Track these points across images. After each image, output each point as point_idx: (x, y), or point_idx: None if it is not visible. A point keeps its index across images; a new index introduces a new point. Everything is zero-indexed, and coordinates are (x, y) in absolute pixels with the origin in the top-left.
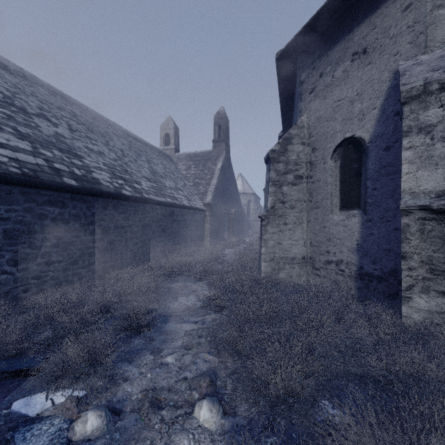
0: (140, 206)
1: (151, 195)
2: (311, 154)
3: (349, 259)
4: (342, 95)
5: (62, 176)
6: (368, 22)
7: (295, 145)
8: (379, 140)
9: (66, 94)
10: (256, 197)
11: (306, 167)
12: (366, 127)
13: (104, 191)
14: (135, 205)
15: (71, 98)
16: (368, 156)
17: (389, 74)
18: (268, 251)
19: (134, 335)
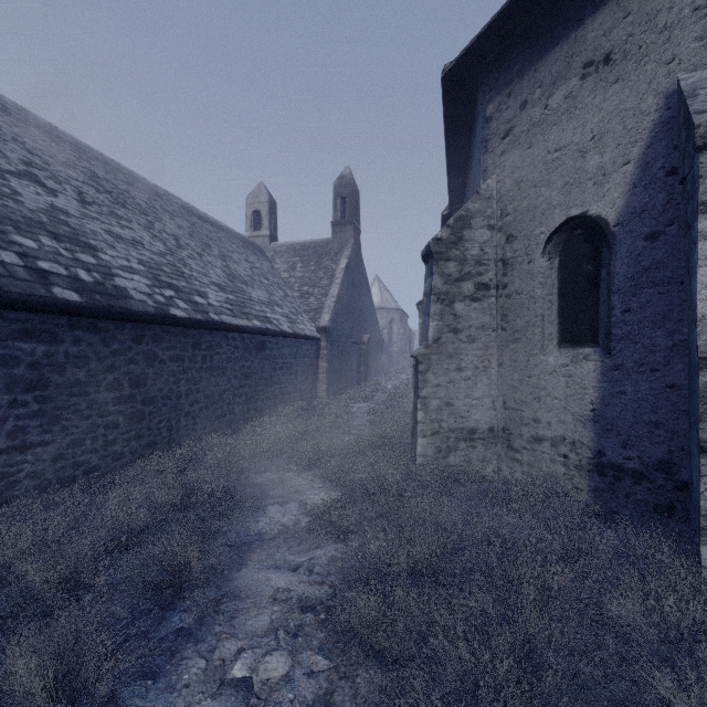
0: (205, 336)
1: (225, 315)
2: (504, 245)
3: (577, 435)
4: (563, 140)
5: (51, 284)
6: (615, 5)
7: (476, 230)
8: (636, 220)
9: (81, 142)
10: (402, 314)
11: (496, 268)
12: (609, 197)
13: (135, 311)
14: (194, 334)
15: (90, 148)
16: (613, 251)
17: (657, 98)
18: (429, 417)
19: (171, 607)
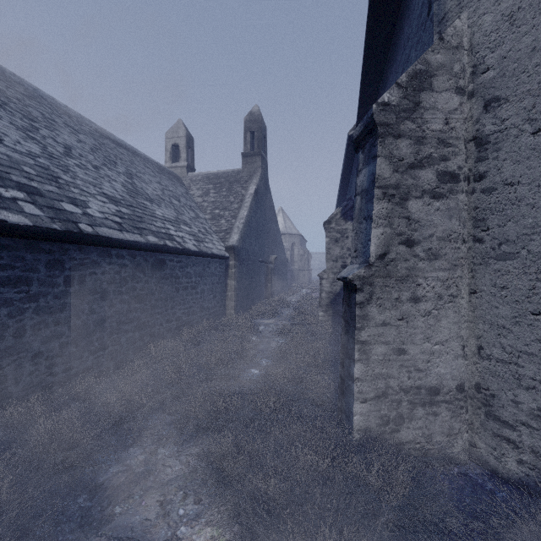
0: (71, 252)
1: (107, 227)
2: (480, 116)
3: None
4: None
5: None
6: None
7: (439, 93)
8: None
9: None
10: (301, 238)
11: (466, 151)
12: None
13: None
14: (52, 248)
15: None
16: None
17: None
18: (372, 372)
19: None
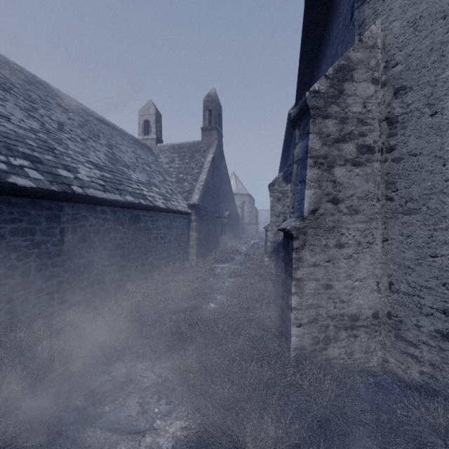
0: (65, 208)
1: (93, 189)
2: (391, 101)
3: None
4: None
5: None
6: None
7: (358, 83)
8: None
9: None
10: (250, 198)
11: (380, 128)
12: None
13: None
14: (51, 206)
15: None
16: None
17: None
18: (305, 303)
19: None
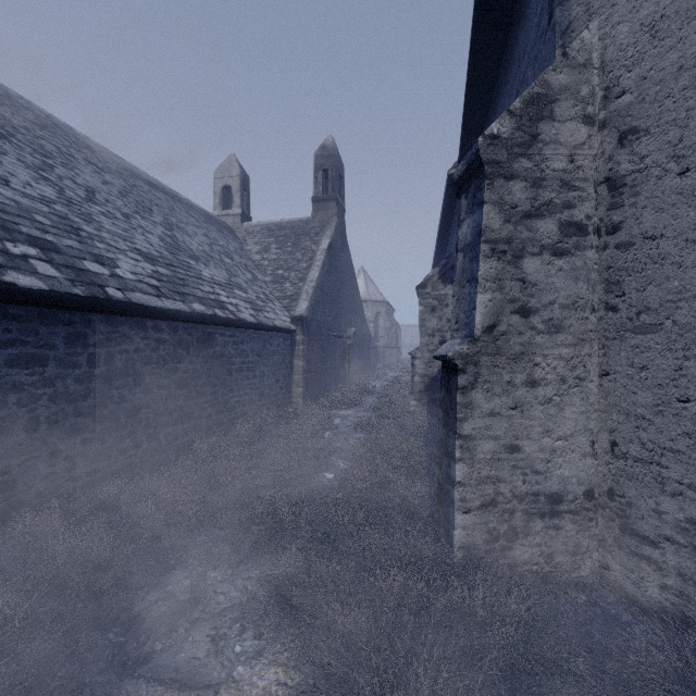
0: (96, 323)
1: (141, 292)
2: (614, 152)
3: None
4: None
5: None
6: None
7: (562, 123)
8: None
9: None
10: (388, 307)
11: (596, 196)
12: None
13: None
14: (72, 319)
15: None
16: None
17: None
18: (477, 474)
19: None
